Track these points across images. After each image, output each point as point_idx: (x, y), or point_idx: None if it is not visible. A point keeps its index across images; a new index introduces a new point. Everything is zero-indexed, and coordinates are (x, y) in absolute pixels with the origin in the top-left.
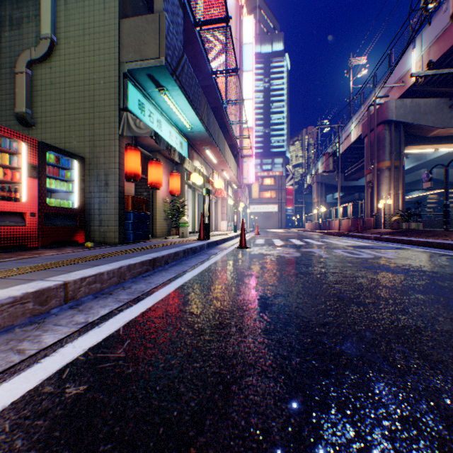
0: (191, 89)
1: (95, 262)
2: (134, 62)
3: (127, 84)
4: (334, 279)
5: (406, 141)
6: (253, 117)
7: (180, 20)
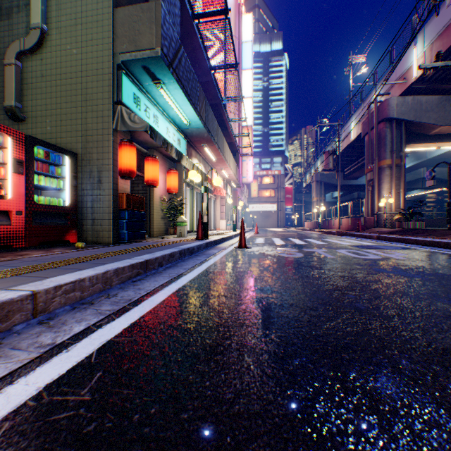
0: (189, 83)
1: (78, 266)
2: (128, 53)
3: (121, 76)
4: (345, 284)
5: (407, 139)
6: (252, 116)
7: (178, 11)
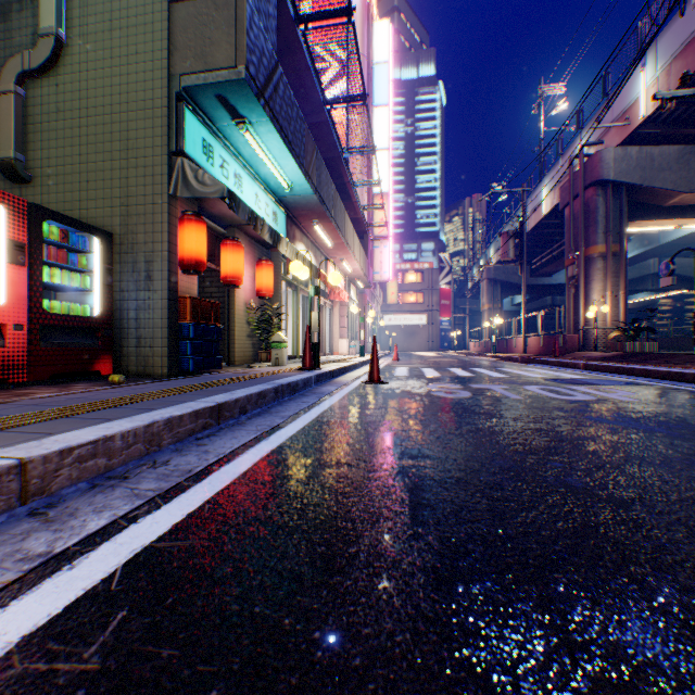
0: (290, 124)
1: (107, 414)
2: (194, 75)
3: (183, 111)
4: (544, 443)
5: (631, 213)
6: (388, 178)
7: (272, 10)
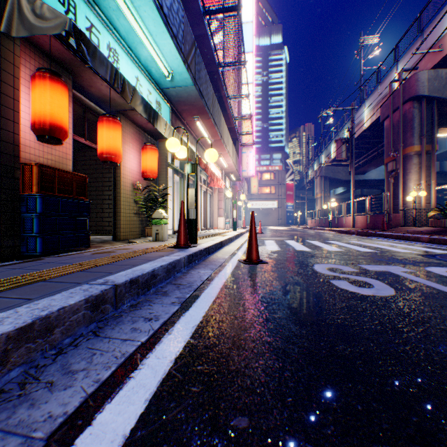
0: None
1: None
2: None
3: None
4: None
5: (438, 121)
6: (253, 103)
7: None
